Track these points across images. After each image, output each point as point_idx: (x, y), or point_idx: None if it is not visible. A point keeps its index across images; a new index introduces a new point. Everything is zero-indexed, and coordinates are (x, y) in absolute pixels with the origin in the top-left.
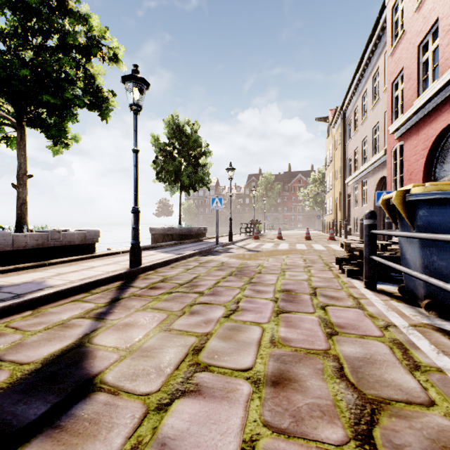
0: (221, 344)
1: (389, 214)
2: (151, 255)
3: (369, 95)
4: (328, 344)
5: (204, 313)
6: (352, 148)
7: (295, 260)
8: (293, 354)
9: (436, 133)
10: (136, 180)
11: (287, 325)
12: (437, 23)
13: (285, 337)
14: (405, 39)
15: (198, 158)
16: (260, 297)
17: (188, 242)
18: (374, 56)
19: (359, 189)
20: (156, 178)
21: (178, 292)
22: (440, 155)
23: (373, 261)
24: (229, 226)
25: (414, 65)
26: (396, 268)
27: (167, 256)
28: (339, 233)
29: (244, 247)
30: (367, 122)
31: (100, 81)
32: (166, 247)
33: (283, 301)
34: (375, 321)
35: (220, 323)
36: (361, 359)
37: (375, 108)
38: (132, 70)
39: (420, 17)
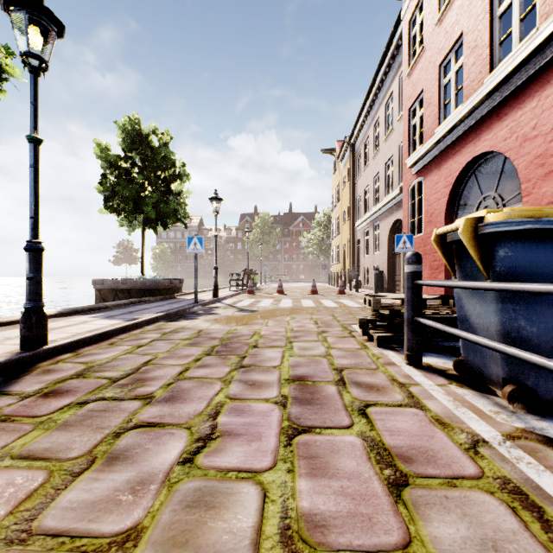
0: None
1: (445, 256)
2: (80, 323)
3: (382, 125)
4: (401, 520)
5: (140, 457)
6: (362, 185)
7: (304, 323)
8: None
9: (460, 167)
10: (34, 192)
11: (311, 471)
12: (461, 39)
13: (311, 511)
14: (424, 57)
15: (170, 182)
16: (257, 396)
17: (152, 300)
18: (387, 79)
19: (370, 234)
20: (104, 206)
21: (102, 399)
22: (463, 194)
23: (418, 326)
24: (214, 277)
25: (435, 87)
26: (470, 339)
27: (108, 325)
28: (350, 286)
29: (234, 306)
30: (379, 156)
31: None
32: (114, 308)
33: (295, 403)
34: (451, 435)
35: (169, 487)
36: None
37: (389, 140)
38: None
39: (442, 31)
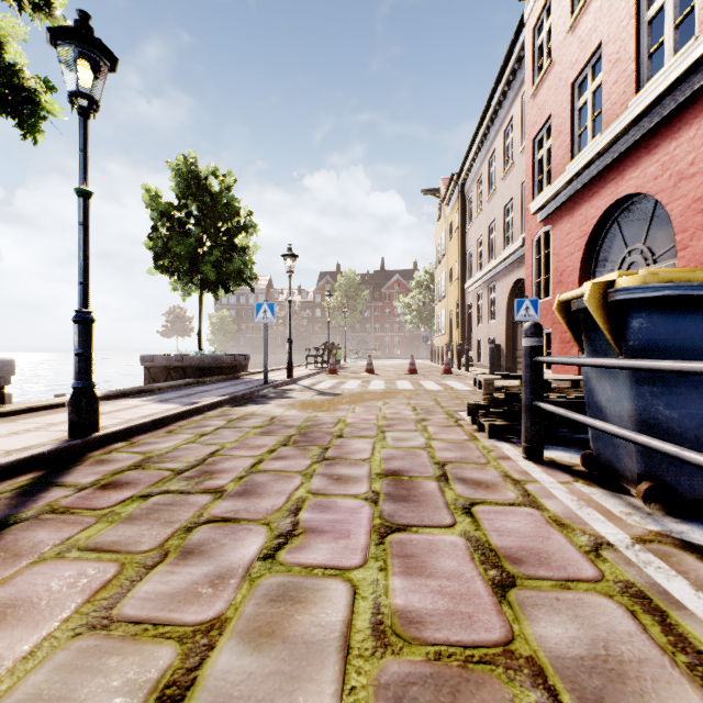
0: (244, 665)
1: (570, 327)
2: (131, 408)
3: (499, 159)
4: (504, 619)
5: (216, 552)
6: (474, 236)
7: (399, 409)
8: (434, 674)
9: (598, 213)
10: (84, 254)
11: (405, 569)
12: (600, 50)
13: (406, 608)
14: (553, 73)
15: (234, 235)
16: (343, 492)
17: (213, 380)
18: (506, 100)
19: (485, 297)
20: (154, 266)
21: (167, 492)
22: (602, 247)
23: (538, 412)
24: (287, 353)
25: (566, 111)
26: (597, 426)
27: (164, 410)
28: (458, 364)
29: (312, 388)
30: (496, 198)
31: (19, 58)
32: (168, 390)
33: (388, 499)
34: (571, 537)
35: (251, 581)
36: (590, 665)
37: (508, 177)
38: (75, 22)
39: (576, 40)
